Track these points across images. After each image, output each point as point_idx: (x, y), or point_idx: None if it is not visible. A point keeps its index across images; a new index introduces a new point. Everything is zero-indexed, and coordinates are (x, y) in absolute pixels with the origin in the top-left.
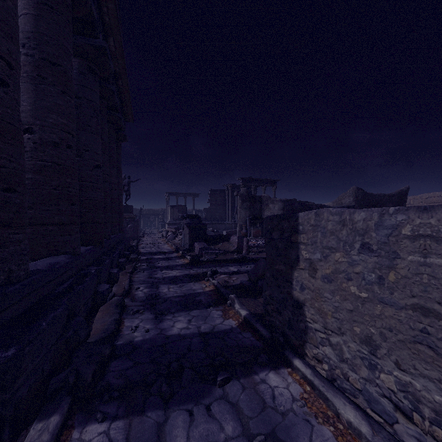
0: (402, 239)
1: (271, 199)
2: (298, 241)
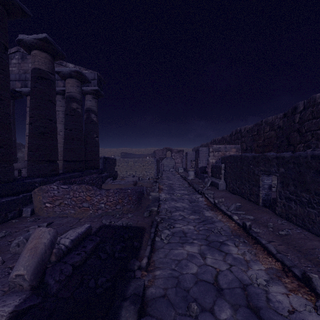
0: (129, 161)
1: (23, 145)
2: (116, 162)
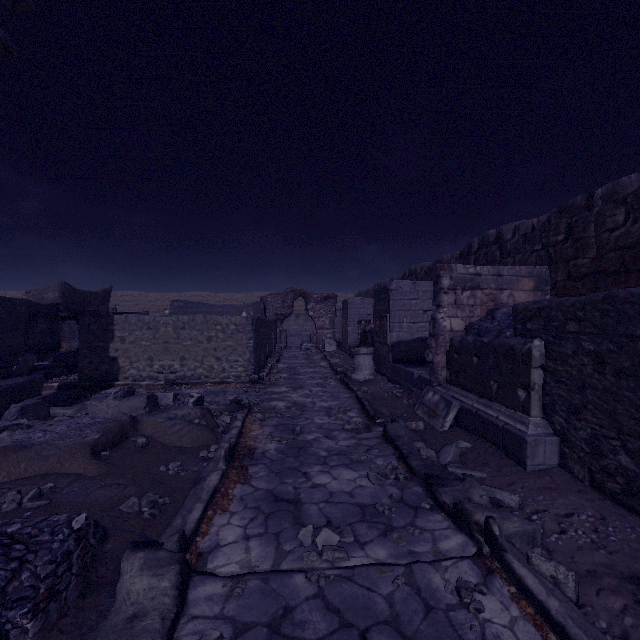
0: (161, 324)
1: None
2: (114, 329)
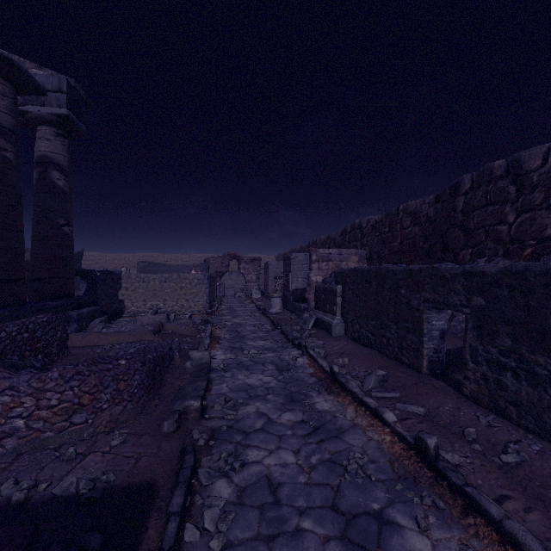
0: (151, 279)
1: None
2: (121, 282)
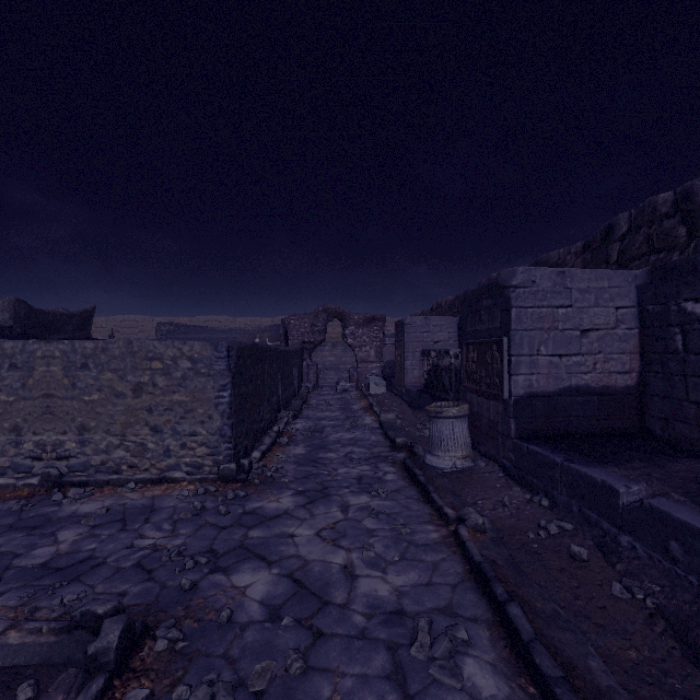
0: (37, 359)
1: None
2: None
